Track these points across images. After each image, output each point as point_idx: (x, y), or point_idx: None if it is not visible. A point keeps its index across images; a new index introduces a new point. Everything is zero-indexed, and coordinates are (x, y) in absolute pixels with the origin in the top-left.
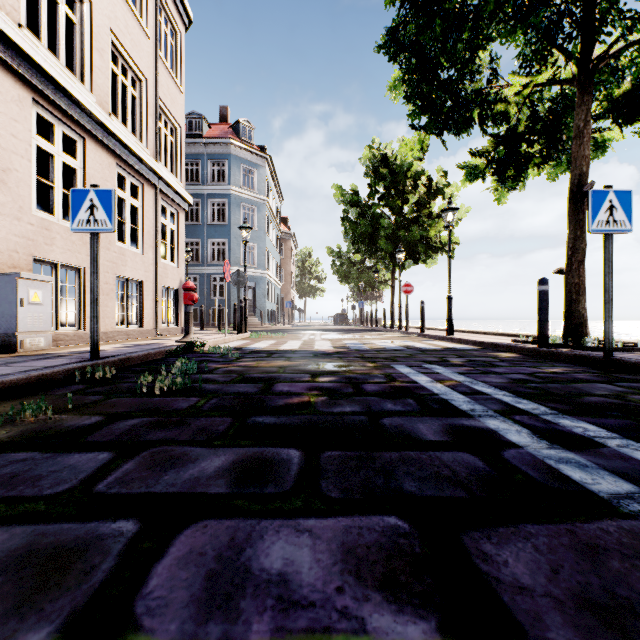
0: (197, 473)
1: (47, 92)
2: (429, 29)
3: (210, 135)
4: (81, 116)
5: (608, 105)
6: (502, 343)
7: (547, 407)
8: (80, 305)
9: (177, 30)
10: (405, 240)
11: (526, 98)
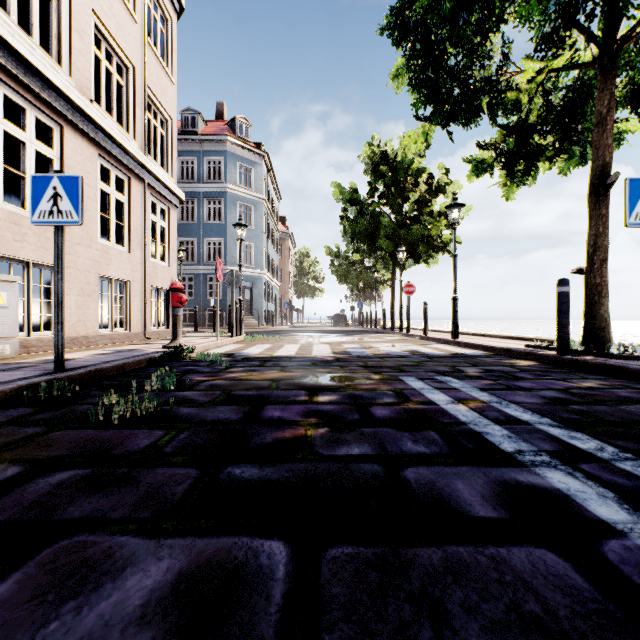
0: (111, 611)
1: (16, 72)
2: (437, 7)
3: (206, 132)
4: (57, 101)
5: (627, 93)
6: (516, 349)
7: (614, 446)
8: None
9: (168, 17)
10: (406, 239)
11: (539, 85)
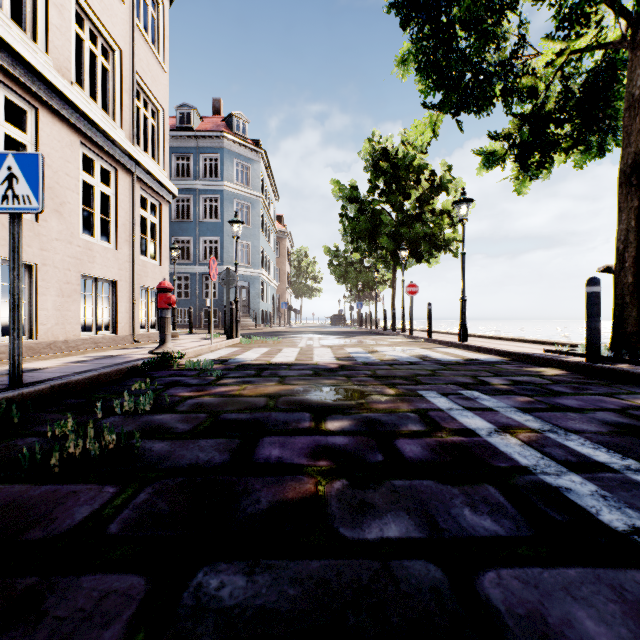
0: None
1: None
2: None
3: (202, 128)
4: (31, 80)
5: None
6: (537, 354)
7: None
8: (31, 309)
9: (159, 1)
10: (407, 238)
11: (558, 69)
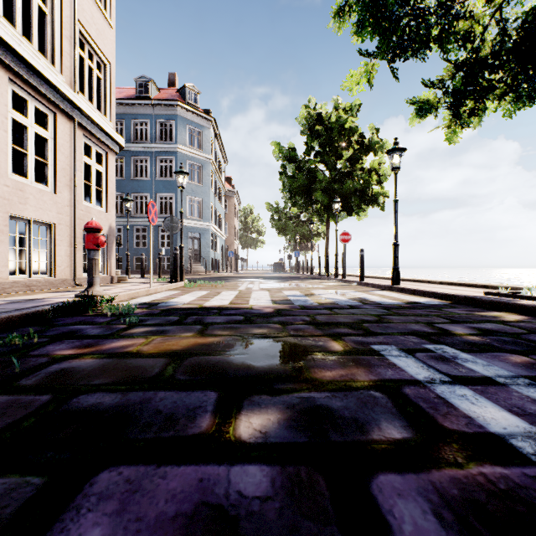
0: None
1: None
2: None
3: (158, 98)
4: None
5: None
6: (483, 297)
7: None
8: None
9: None
10: (340, 192)
11: (497, 9)
